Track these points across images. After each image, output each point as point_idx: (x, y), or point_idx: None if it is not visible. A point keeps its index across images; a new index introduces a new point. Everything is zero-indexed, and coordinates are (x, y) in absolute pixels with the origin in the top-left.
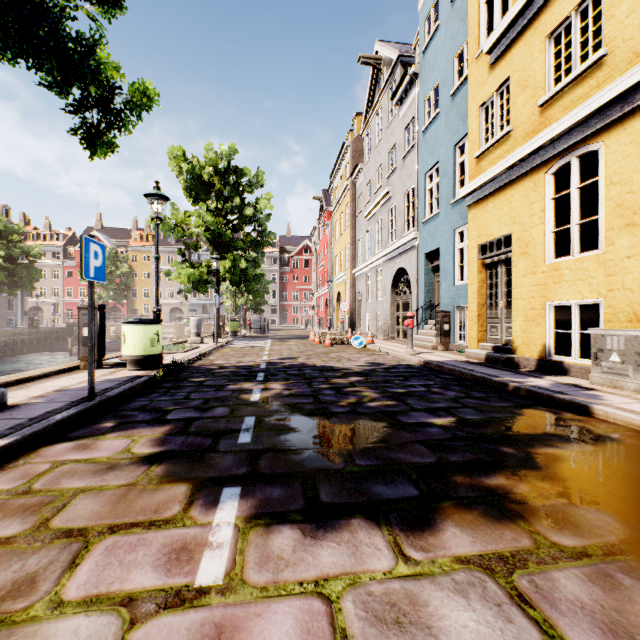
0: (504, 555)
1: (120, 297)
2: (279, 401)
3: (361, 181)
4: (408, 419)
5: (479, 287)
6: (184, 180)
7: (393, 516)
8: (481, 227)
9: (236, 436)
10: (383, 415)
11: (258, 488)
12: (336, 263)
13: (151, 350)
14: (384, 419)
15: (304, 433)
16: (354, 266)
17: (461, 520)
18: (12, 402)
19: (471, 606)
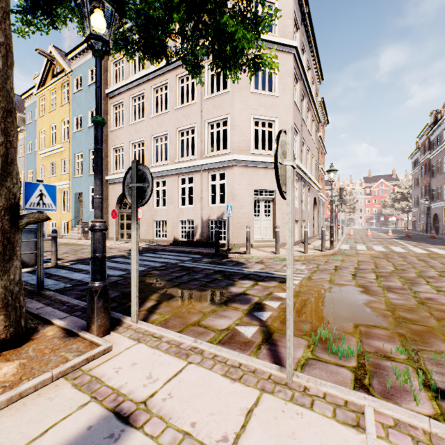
0: None
1: None
2: None
3: None
4: None
5: None
6: None
7: None
8: None
9: None
10: None
11: None
12: None
13: None
14: None
15: None
16: None
17: None
18: None
19: None
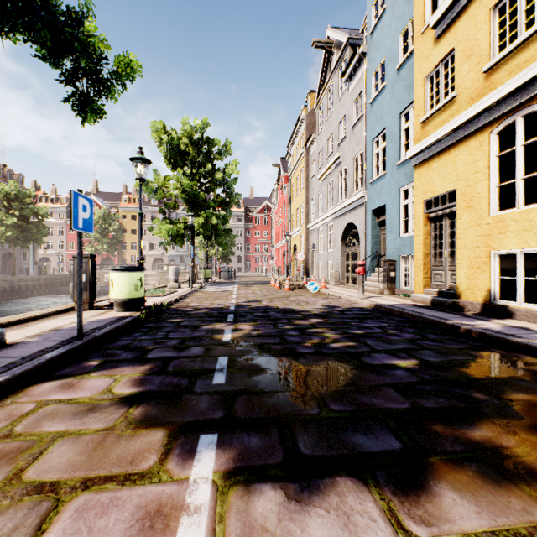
0: (520, 533)
1: (112, 249)
2: (249, 341)
3: (314, 149)
4: (372, 361)
5: (424, 238)
6: (164, 149)
7: (380, 474)
8: (426, 184)
9: (211, 376)
10: (347, 356)
11: (235, 436)
12: (292, 220)
13: (135, 294)
14: (349, 360)
15: (275, 374)
16: (308, 222)
17: (456, 482)
18: (11, 341)
19: None
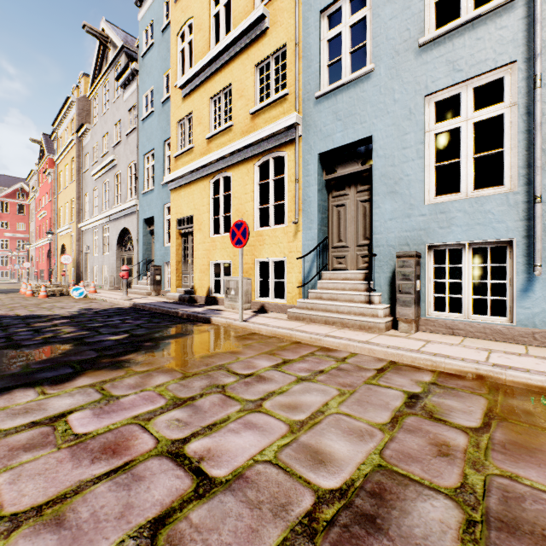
0: (106, 380)
1: None
2: None
3: (88, 140)
4: (92, 340)
5: (177, 249)
6: None
7: (47, 382)
8: (178, 207)
9: None
10: (73, 340)
11: None
12: (60, 214)
13: None
14: (72, 342)
15: None
16: (81, 220)
17: (92, 375)
18: None
19: (74, 398)
